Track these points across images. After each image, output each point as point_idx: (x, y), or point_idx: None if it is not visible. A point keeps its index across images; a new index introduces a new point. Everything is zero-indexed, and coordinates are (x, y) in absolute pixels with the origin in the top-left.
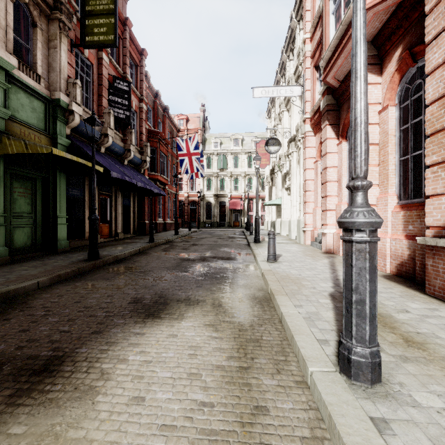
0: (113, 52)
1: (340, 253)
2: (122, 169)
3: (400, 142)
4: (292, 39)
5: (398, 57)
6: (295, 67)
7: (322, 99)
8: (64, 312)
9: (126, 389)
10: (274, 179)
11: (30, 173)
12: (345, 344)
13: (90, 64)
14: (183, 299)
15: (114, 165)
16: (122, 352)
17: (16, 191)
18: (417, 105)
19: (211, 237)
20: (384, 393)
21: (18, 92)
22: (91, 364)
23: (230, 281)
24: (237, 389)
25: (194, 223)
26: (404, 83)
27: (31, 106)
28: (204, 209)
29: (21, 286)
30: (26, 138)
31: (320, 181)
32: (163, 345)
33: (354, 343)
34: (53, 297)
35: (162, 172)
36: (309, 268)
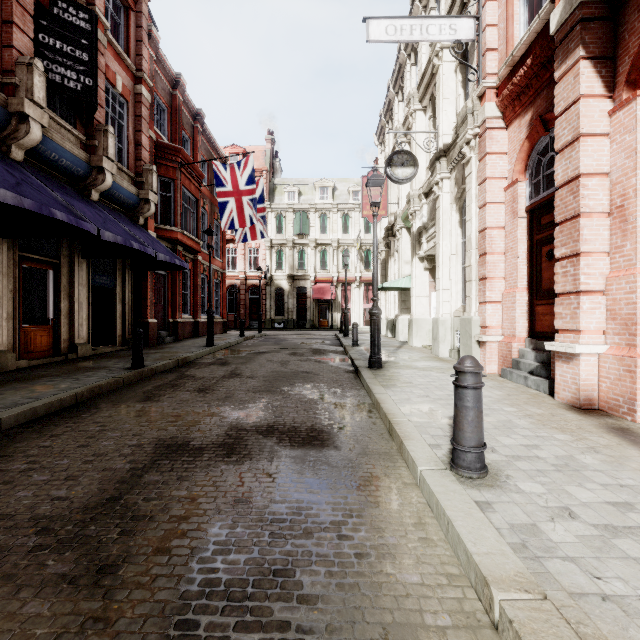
0: None
1: (637, 415)
2: (67, 201)
3: None
4: None
5: None
6: (451, 0)
7: None
8: None
9: None
10: (393, 245)
11: None
12: None
13: None
14: None
15: (40, 186)
16: None
17: None
18: None
19: (278, 351)
20: None
21: None
22: None
23: None
24: None
25: (256, 322)
26: None
27: None
28: (271, 299)
29: None
30: None
31: (523, 229)
32: None
33: None
34: None
35: (188, 227)
36: None
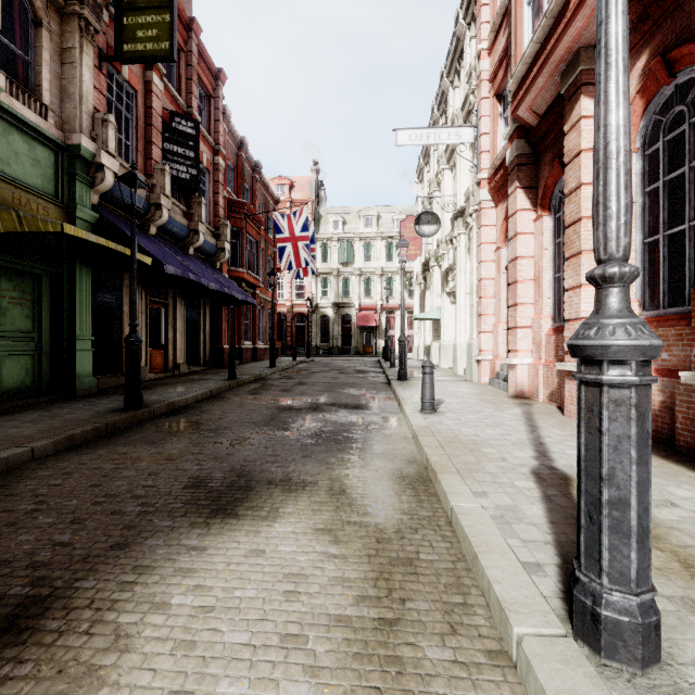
0: (171, 73)
1: (539, 398)
2: (184, 261)
3: (644, 213)
4: (458, 55)
5: (641, 70)
6: (464, 98)
7: (510, 146)
8: (68, 505)
9: (160, 672)
10: (429, 279)
11: (31, 266)
12: (587, 584)
13: (132, 91)
14: (278, 479)
15: (171, 254)
16: (160, 589)
17: (6, 296)
18: (675, 149)
19: (329, 371)
20: (671, 687)
21: (9, 132)
22: (99, 615)
23: (360, 446)
24: (376, 670)
25: (301, 349)
26: (651, 114)
27: (32, 155)
28: (317, 327)
29: (2, 456)
30: (22, 208)
31: (504, 281)
32: (237, 573)
33: (605, 583)
34: (55, 477)
35: (250, 267)
36: (490, 423)
